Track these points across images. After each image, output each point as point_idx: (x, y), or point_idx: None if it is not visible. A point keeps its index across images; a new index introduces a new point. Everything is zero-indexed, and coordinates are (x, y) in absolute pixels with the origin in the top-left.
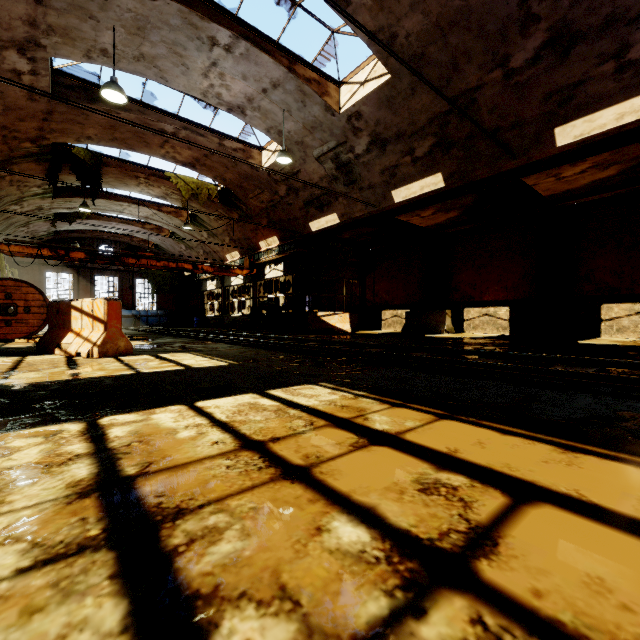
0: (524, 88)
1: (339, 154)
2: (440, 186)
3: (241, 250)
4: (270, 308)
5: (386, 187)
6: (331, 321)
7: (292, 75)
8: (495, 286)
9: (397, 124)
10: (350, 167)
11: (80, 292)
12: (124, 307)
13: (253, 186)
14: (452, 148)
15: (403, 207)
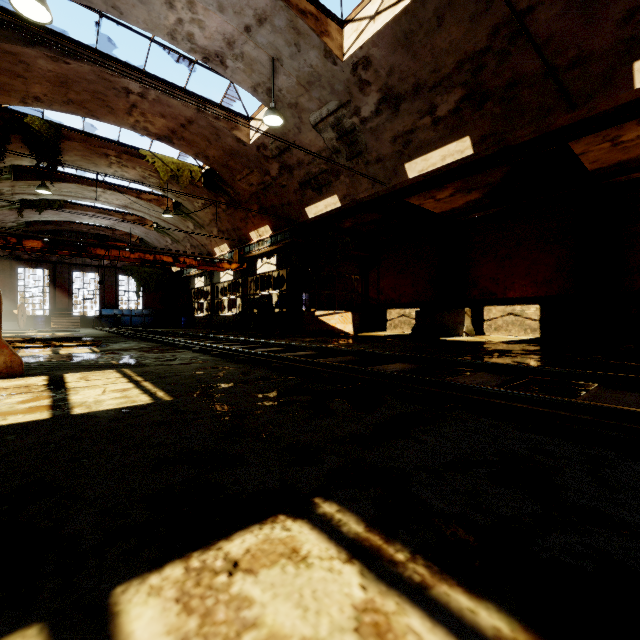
0: (595, 5)
1: (341, 119)
2: (467, 154)
3: (230, 242)
4: (260, 306)
5: (398, 159)
6: (331, 321)
7: (282, 3)
8: (522, 280)
9: (416, 72)
10: (354, 135)
11: (56, 290)
12: (106, 306)
13: (240, 165)
14: (486, 102)
15: (417, 185)
